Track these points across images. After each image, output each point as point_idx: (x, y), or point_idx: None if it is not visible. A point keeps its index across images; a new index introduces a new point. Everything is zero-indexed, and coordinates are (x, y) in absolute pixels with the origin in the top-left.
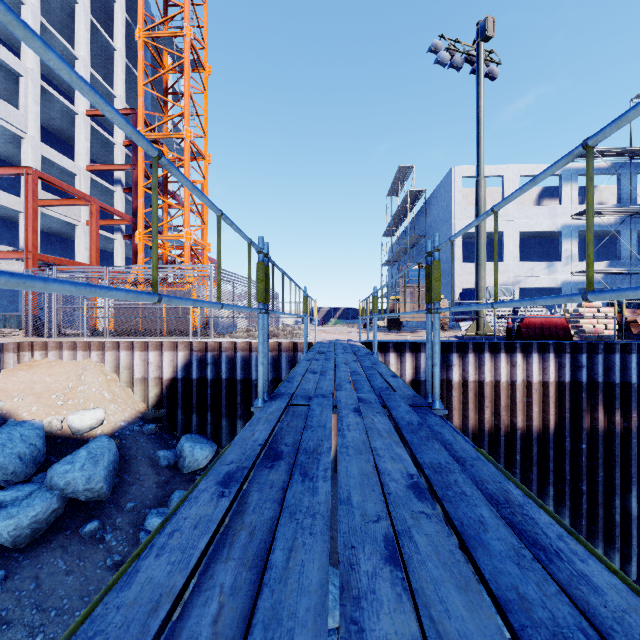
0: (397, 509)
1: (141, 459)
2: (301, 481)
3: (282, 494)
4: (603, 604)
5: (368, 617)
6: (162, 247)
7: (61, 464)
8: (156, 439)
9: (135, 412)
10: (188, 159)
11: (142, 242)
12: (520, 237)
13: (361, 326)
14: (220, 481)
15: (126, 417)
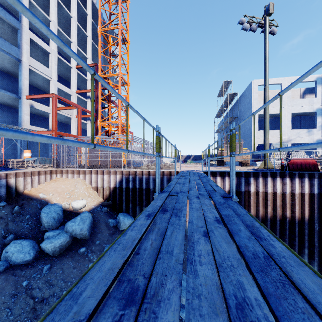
0: (209, 225)
1: (101, 222)
2: (175, 217)
3: (168, 220)
4: (274, 250)
5: (196, 245)
6: (108, 127)
7: (70, 222)
8: (107, 214)
9: (98, 202)
10: (120, 85)
11: (100, 125)
12: (292, 116)
13: (203, 164)
14: (146, 215)
15: (95, 204)
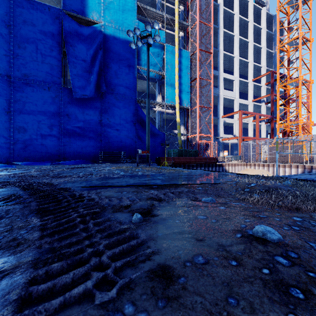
0: None
1: None
2: None
3: None
4: None
5: None
6: (286, 127)
7: None
8: None
9: None
10: (300, 88)
11: (278, 127)
12: None
13: None
14: None
15: None
